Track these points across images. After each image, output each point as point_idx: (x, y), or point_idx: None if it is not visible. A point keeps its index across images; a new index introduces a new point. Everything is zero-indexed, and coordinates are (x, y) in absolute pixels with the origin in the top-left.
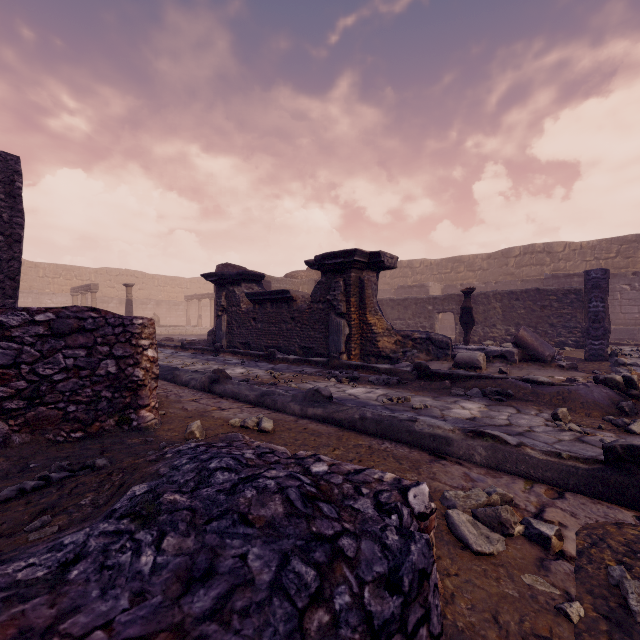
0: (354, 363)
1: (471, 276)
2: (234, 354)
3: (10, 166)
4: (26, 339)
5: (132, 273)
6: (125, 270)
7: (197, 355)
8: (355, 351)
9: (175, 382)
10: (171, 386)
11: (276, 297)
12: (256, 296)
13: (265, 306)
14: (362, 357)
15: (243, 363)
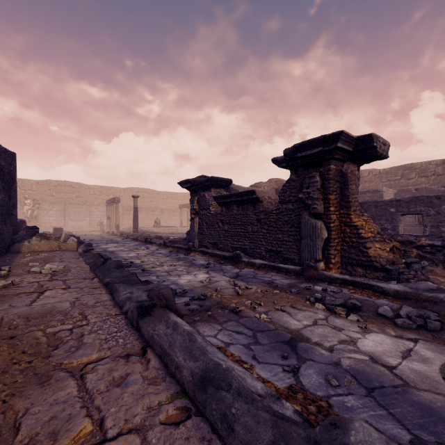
0: (340, 277)
1: (423, 181)
2: (203, 254)
3: None
4: None
5: (146, 190)
6: (142, 188)
7: (172, 253)
8: (334, 258)
9: (113, 298)
10: (101, 308)
11: (242, 199)
12: (223, 199)
13: (231, 208)
14: (343, 266)
15: (208, 265)
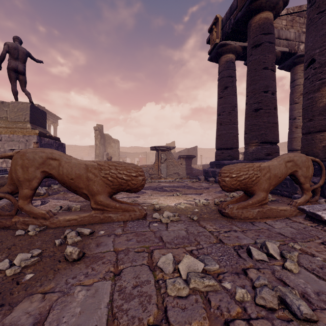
0: None
1: None
2: None
3: (196, 147)
4: (206, 166)
5: (198, 148)
6: None
7: None
8: None
9: None
10: None
11: None
12: None
13: None
14: None
15: None
